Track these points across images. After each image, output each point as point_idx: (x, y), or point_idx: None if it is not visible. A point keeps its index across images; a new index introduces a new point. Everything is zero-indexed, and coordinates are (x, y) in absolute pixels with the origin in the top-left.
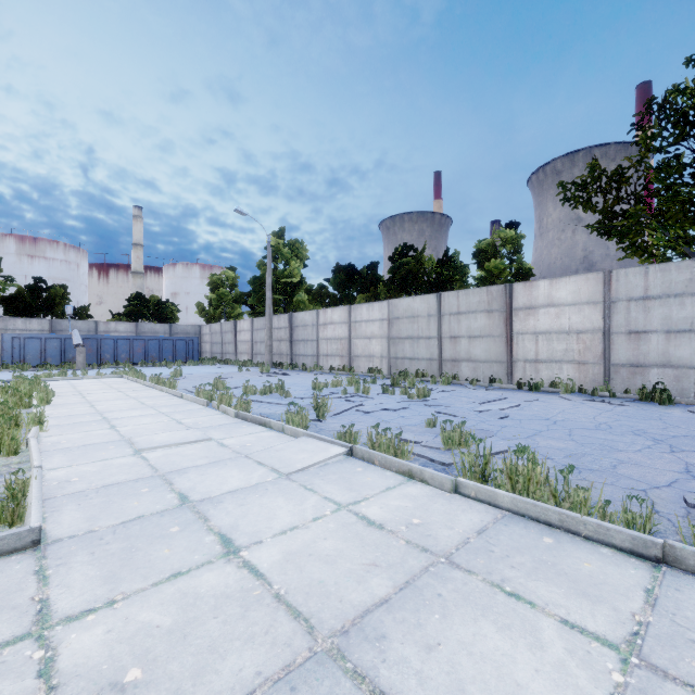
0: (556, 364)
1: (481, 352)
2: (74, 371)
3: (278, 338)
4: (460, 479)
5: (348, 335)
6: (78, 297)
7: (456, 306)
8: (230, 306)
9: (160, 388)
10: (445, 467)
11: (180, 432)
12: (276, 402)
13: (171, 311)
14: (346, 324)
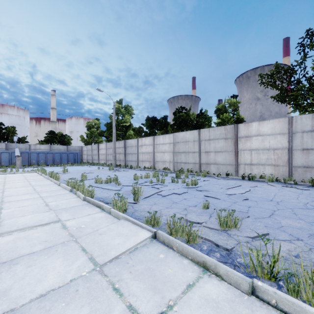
0: (262, 166)
1: (221, 159)
2: (11, 169)
3: (119, 152)
4: (257, 282)
5: (153, 151)
6: (24, 132)
7: (208, 136)
8: (96, 137)
9: (50, 179)
10: (228, 252)
11: (41, 214)
12: (111, 188)
13: (67, 139)
14: (152, 145)
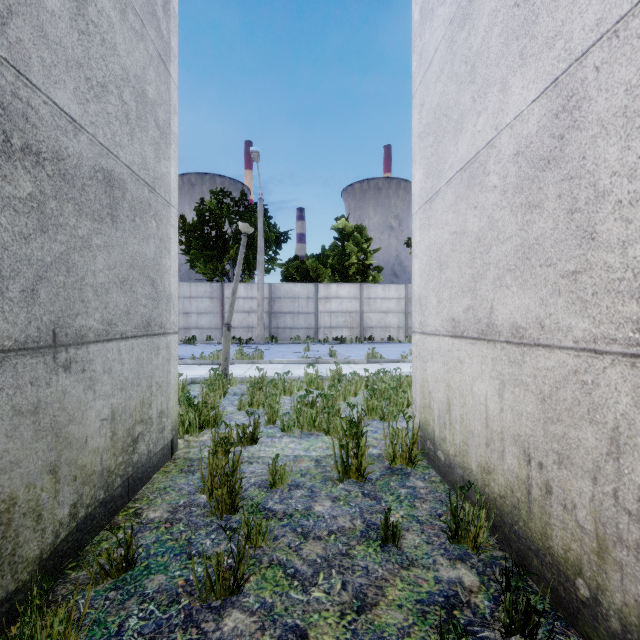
0: None
1: None
2: None
3: None
4: None
5: None
6: None
7: None
8: None
9: None
10: None
11: None
12: None
13: None
14: None
